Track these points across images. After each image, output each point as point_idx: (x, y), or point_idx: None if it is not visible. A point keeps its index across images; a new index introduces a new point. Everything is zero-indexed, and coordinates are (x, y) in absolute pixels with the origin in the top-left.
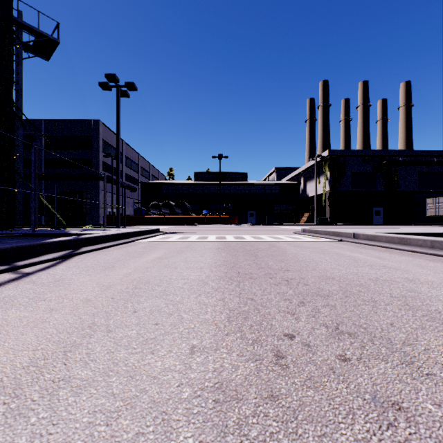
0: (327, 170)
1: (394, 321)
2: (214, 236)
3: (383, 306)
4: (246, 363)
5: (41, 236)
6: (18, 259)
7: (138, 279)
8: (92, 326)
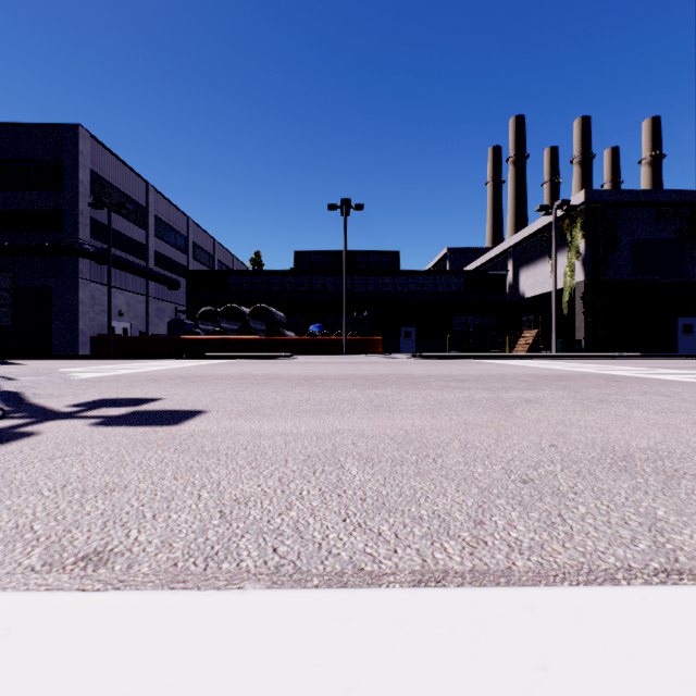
0: (580, 236)
1: None
2: None
3: None
4: None
5: None
6: None
7: None
8: None
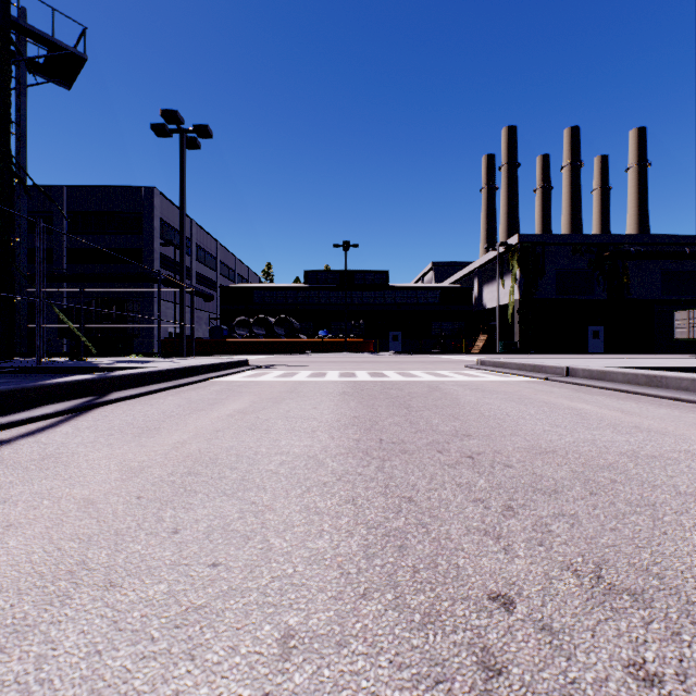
0: (516, 267)
1: None
2: (337, 372)
3: (673, 516)
4: (412, 691)
5: (51, 372)
6: None
7: (196, 454)
8: (76, 570)
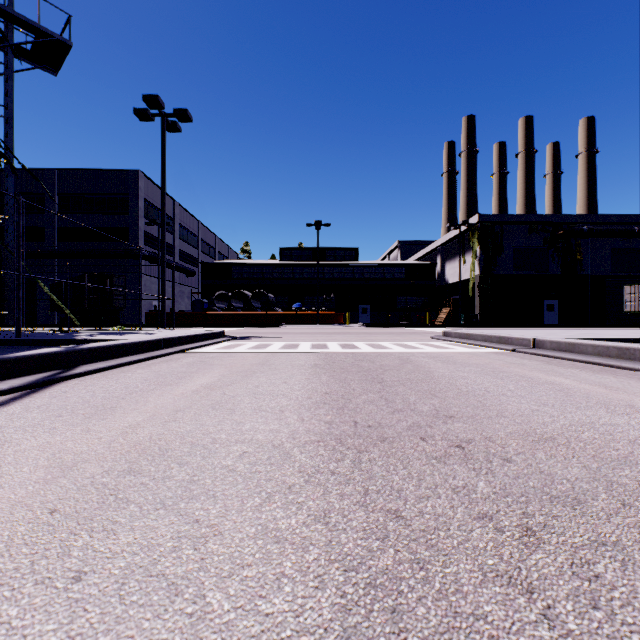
0: (477, 244)
1: None
2: (309, 343)
3: None
4: None
5: (29, 344)
6: None
7: (145, 442)
8: None
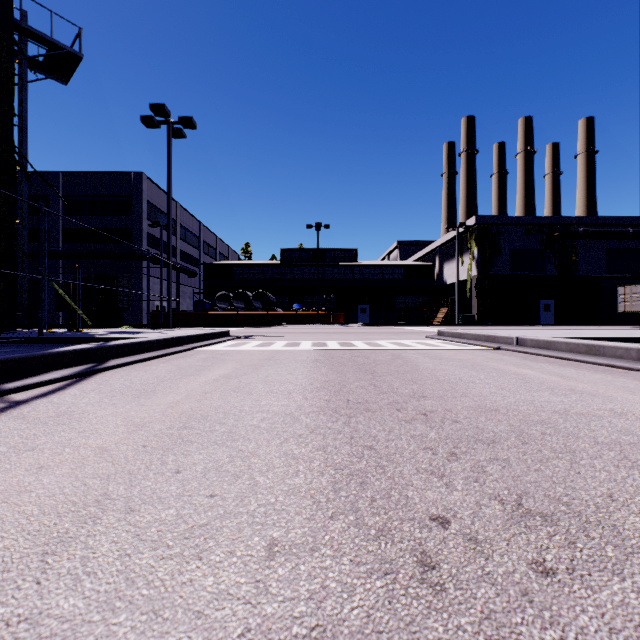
0: (474, 246)
1: (614, 490)
2: (310, 342)
3: (588, 460)
4: (367, 579)
5: (53, 342)
6: (7, 378)
7: (189, 411)
8: (102, 500)
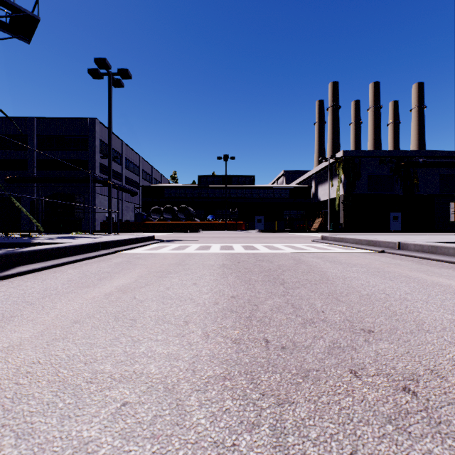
0: (341, 172)
1: None
2: (219, 245)
3: None
4: None
5: None
6: None
7: (4, 380)
8: None
